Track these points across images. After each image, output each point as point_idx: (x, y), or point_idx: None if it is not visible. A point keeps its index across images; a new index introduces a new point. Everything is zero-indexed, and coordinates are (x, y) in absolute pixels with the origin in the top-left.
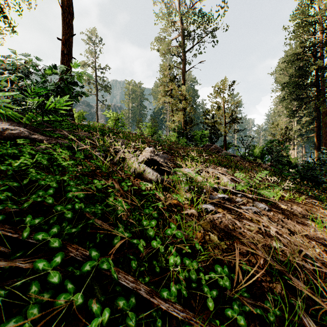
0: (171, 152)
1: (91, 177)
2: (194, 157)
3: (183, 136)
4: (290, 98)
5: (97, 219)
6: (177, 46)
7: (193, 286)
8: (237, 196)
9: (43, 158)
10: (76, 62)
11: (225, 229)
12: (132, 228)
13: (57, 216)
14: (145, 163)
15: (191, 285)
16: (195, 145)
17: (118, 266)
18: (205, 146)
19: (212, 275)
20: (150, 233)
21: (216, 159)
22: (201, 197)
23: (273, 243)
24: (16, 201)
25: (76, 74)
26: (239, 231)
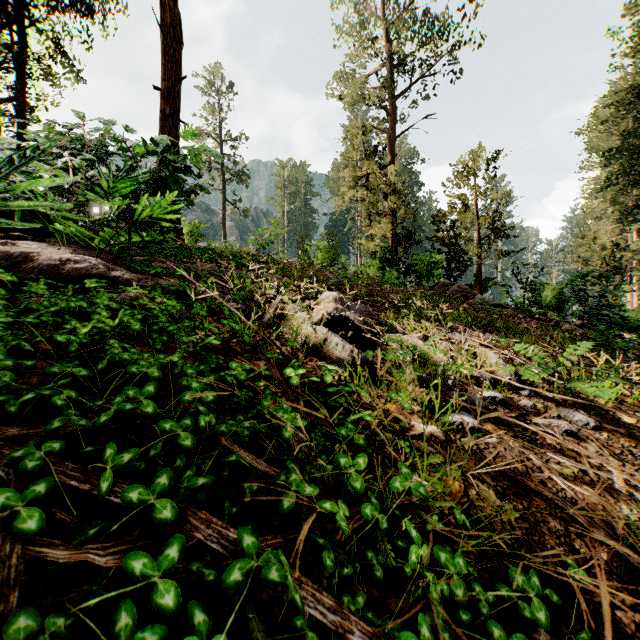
0: (372, 300)
1: (222, 354)
2: (422, 309)
3: (391, 266)
4: (623, 181)
5: (244, 450)
6: (378, 87)
7: (465, 620)
8: (520, 396)
9: (134, 318)
10: (190, 128)
11: (508, 472)
12: (314, 469)
13: (164, 441)
14: (325, 324)
15: (458, 616)
16: (417, 285)
17: (294, 563)
18: (437, 286)
19: (504, 591)
20: (356, 485)
21: (465, 314)
22: (450, 400)
23: (622, 508)
24: (85, 405)
25: (189, 151)
26: (539, 478)
